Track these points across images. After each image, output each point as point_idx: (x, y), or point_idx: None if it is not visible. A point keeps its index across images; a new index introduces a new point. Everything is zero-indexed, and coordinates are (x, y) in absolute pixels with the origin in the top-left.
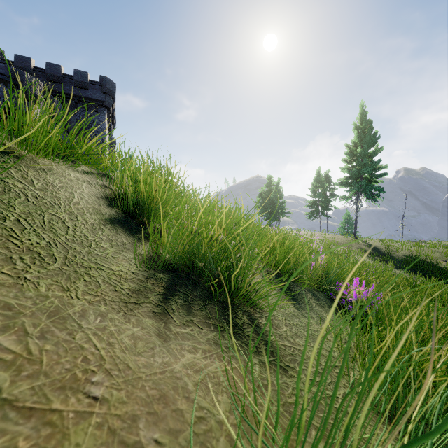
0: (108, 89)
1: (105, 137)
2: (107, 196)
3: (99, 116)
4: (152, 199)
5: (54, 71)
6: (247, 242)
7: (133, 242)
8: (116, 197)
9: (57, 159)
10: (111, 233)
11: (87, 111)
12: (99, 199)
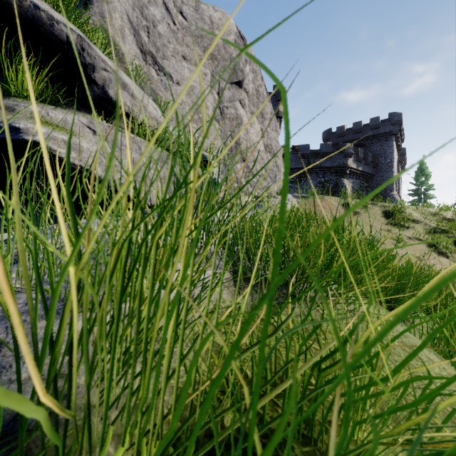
0: (395, 121)
1: (393, 158)
2: (383, 212)
3: (388, 143)
4: (393, 212)
5: (357, 126)
6: (450, 225)
7: (387, 220)
8: (385, 212)
9: (373, 205)
10: (383, 218)
11: (379, 143)
12: (381, 212)
